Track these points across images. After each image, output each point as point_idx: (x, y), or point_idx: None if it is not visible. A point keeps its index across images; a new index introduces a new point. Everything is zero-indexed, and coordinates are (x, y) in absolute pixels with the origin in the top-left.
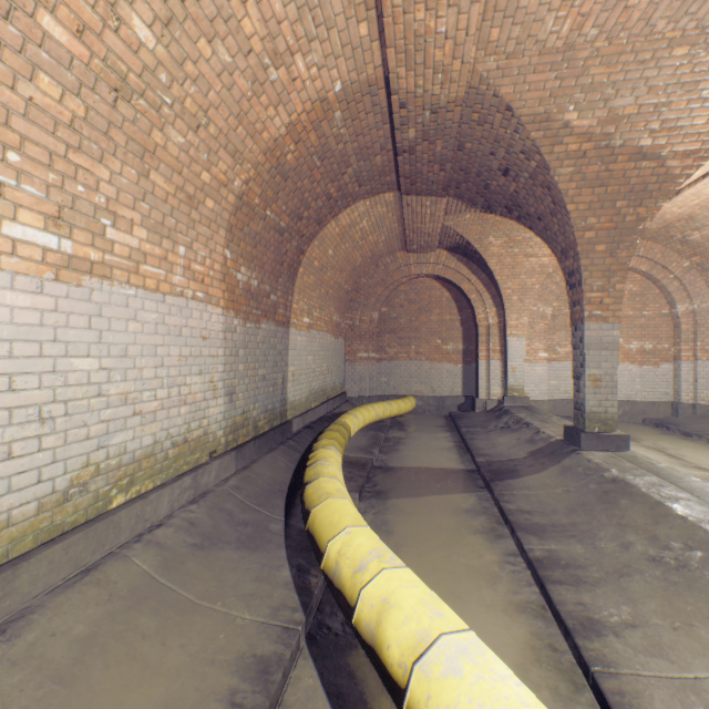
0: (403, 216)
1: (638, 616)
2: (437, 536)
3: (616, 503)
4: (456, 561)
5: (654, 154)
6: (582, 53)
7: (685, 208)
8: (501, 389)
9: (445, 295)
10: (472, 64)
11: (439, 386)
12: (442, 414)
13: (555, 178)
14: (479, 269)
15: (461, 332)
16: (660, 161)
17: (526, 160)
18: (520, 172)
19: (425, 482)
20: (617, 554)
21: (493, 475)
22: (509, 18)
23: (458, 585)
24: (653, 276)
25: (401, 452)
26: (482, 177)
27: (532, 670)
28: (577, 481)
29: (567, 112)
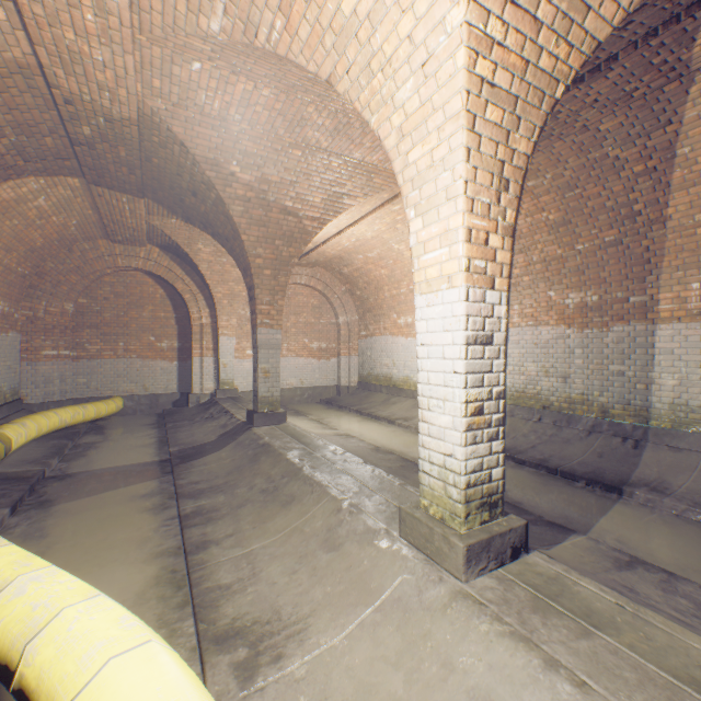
0: (98, 205)
1: (238, 528)
2: (102, 525)
3: (259, 460)
4: (115, 538)
5: (296, 213)
6: (235, 127)
7: (336, 251)
8: (215, 383)
9: (161, 292)
10: (142, 97)
11: (153, 384)
12: (157, 413)
13: (231, 212)
14: (194, 271)
15: (177, 330)
16: (300, 219)
17: (209, 190)
18: (206, 198)
19: (109, 480)
20: (245, 494)
21: (181, 460)
22: (167, 77)
23: (108, 557)
24: (326, 294)
25: (91, 457)
26: (177, 192)
27: (150, 592)
28: (243, 450)
29: (233, 165)
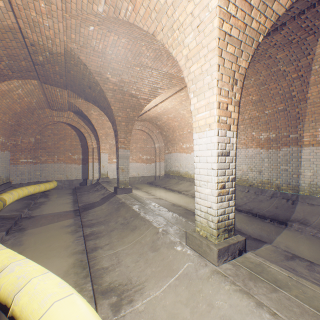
0: (45, 93)
1: (111, 241)
2: (48, 239)
3: (120, 210)
4: (54, 246)
5: (136, 96)
6: (108, 57)
7: (154, 114)
8: (99, 174)
9: (74, 133)
10: (66, 42)
11: (70, 175)
12: (72, 188)
13: (107, 96)
14: (89, 123)
15: (81, 150)
16: (138, 99)
17: (96, 86)
18: (95, 89)
19: (51, 219)
20: (114, 225)
21: (84, 210)
22: (78, 33)
23: (51, 254)
24: (149, 134)
25: (42, 208)
26: (82, 86)
27: (70, 270)
28: (112, 205)
29: (108, 74)
